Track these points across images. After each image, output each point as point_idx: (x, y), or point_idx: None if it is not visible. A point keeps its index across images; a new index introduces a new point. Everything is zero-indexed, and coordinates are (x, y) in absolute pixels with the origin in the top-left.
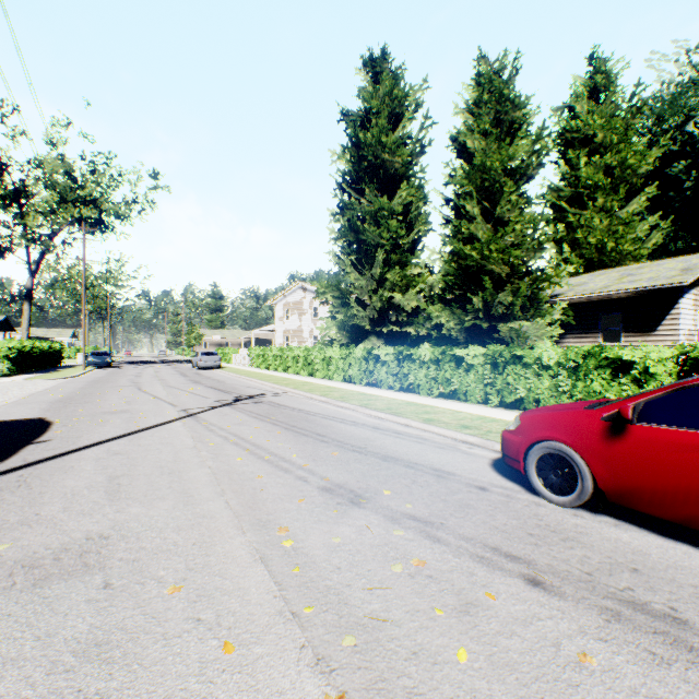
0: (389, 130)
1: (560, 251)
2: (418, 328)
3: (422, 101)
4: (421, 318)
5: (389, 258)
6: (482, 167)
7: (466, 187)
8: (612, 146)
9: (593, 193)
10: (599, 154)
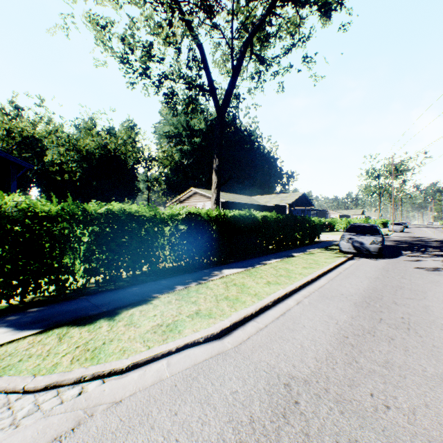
0: None
1: None
2: None
3: None
4: None
5: None
6: None
7: None
8: None
9: None
10: None
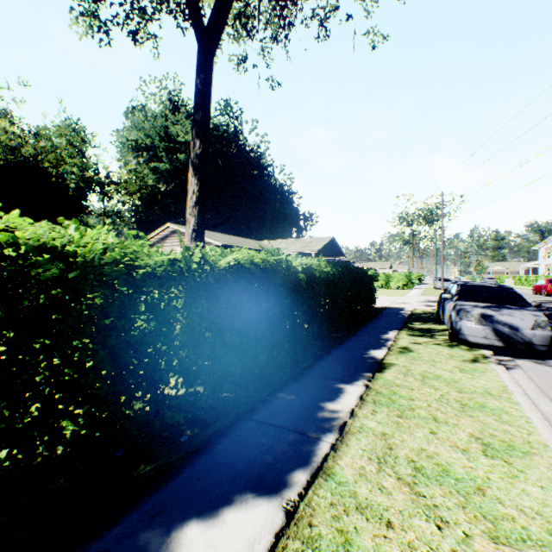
0: None
1: None
2: None
3: None
4: None
5: None
6: None
7: None
8: None
9: None
10: None
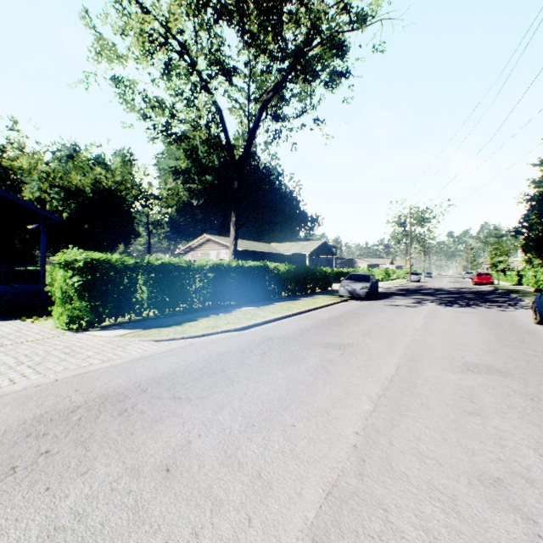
0: None
1: None
2: None
3: None
4: None
5: None
6: None
7: None
8: None
9: None
10: None
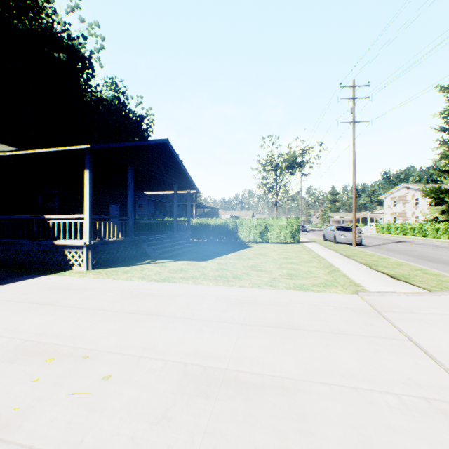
0: None
1: None
2: None
3: None
4: None
5: None
6: None
7: None
8: None
9: None
10: None
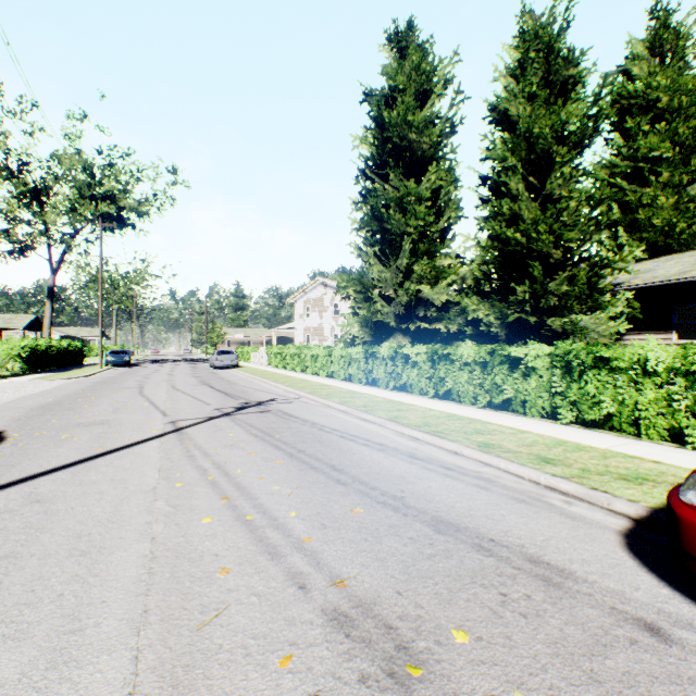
0: (415, 109)
1: (615, 236)
2: (449, 324)
3: (452, 76)
4: (452, 313)
5: (416, 248)
6: (528, 136)
7: (508, 161)
8: (679, 111)
9: (657, 167)
10: (663, 121)
